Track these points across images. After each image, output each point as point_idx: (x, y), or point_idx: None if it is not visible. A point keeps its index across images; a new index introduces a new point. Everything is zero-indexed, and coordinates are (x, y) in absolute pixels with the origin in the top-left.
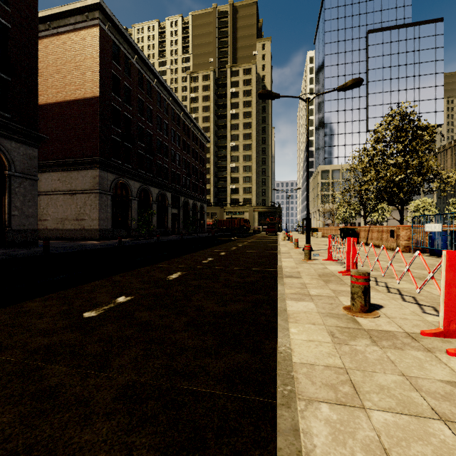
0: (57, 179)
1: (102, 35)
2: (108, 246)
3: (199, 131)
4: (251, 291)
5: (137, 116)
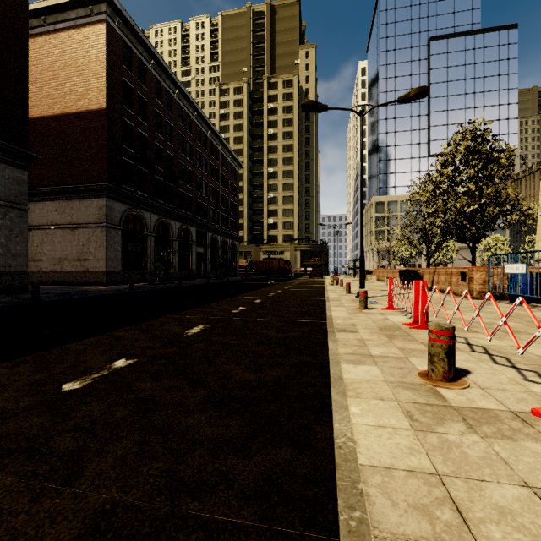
0: (54, 209)
1: (111, 34)
2: (116, 292)
3: (230, 154)
4: (294, 351)
5: (154, 134)
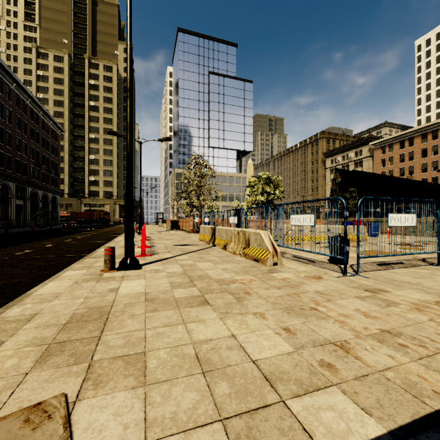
0: None
1: None
2: None
3: (51, 120)
4: (93, 246)
5: None
